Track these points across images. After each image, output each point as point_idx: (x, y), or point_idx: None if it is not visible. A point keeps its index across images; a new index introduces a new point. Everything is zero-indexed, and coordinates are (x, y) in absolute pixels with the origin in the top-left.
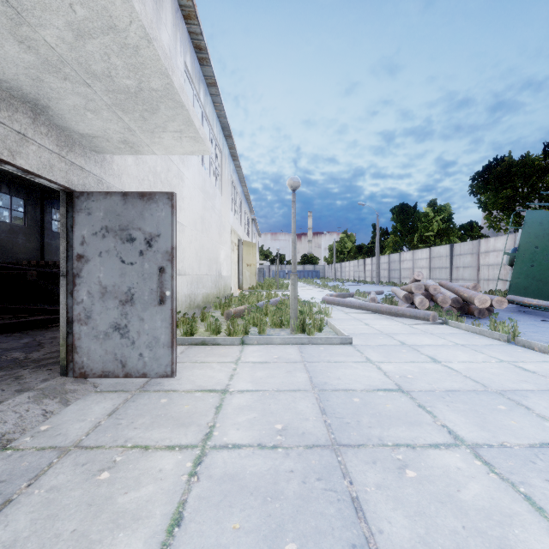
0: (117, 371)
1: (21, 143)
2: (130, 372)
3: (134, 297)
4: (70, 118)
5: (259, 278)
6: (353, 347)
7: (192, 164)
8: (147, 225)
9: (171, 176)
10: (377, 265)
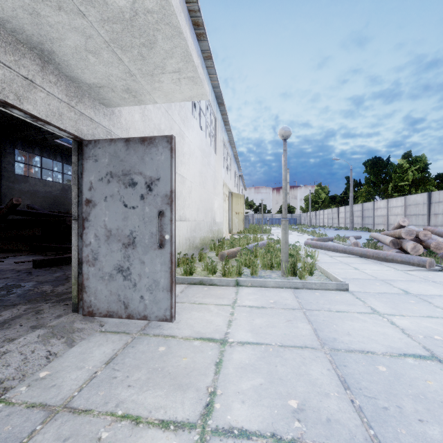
0: (120, 311)
1: (29, 89)
2: (132, 314)
3: (135, 240)
4: (75, 65)
5: (245, 224)
6: (352, 294)
7: (191, 125)
8: (148, 169)
9: (173, 134)
10: (351, 213)
